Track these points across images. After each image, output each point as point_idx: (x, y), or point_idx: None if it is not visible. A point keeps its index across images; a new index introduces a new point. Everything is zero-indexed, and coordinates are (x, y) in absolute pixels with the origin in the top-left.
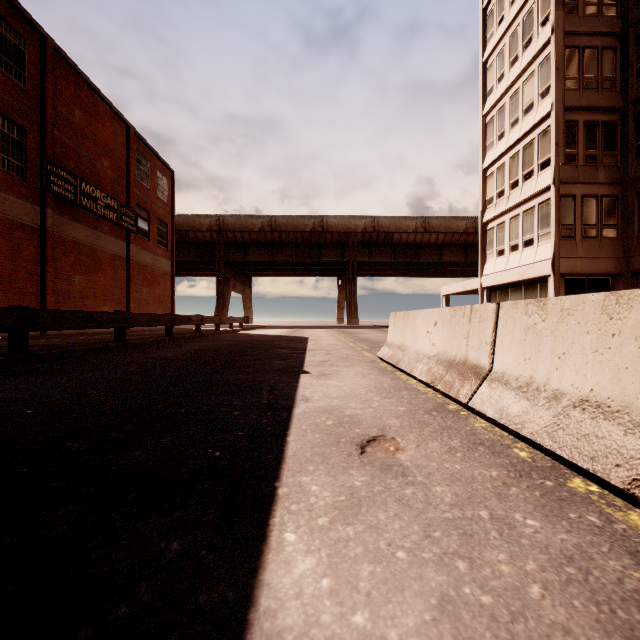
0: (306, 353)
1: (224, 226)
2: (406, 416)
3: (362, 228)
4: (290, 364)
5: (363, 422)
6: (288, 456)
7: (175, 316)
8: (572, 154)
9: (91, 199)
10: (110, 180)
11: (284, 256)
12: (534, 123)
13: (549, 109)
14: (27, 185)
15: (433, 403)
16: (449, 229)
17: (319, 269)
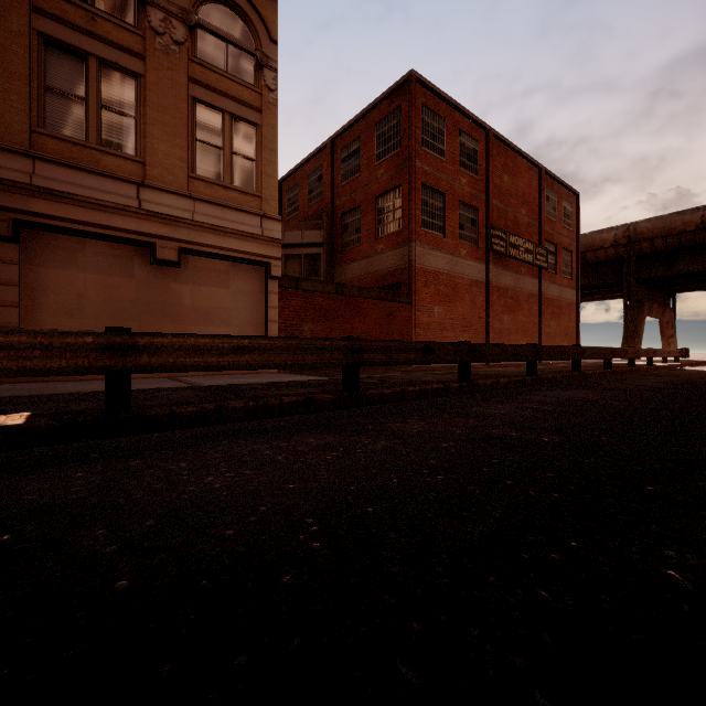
0: None
1: (635, 236)
2: None
3: None
4: None
5: None
6: None
7: (614, 349)
8: None
9: (515, 248)
10: (526, 226)
11: None
12: None
13: None
14: (478, 251)
15: None
16: None
17: None
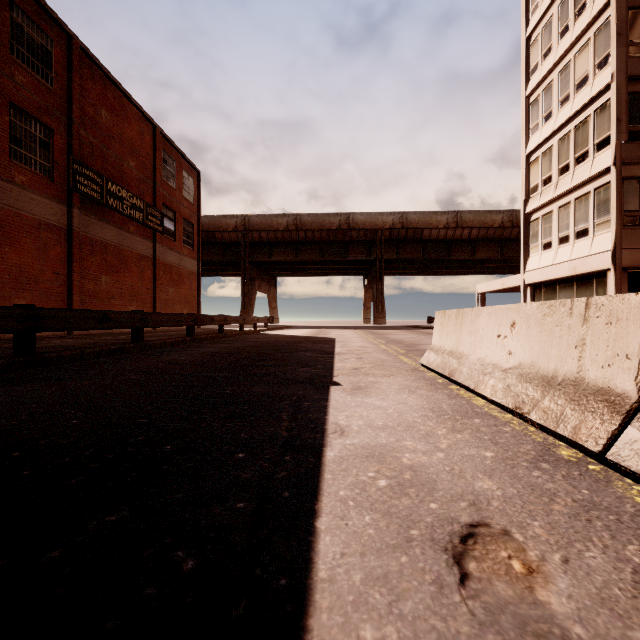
0: (334, 357)
1: (249, 226)
2: (502, 472)
3: (390, 225)
4: (317, 372)
5: (437, 484)
6: (319, 582)
7: (197, 316)
8: (637, 130)
9: (117, 199)
10: (136, 180)
11: (309, 255)
12: (589, 98)
13: (608, 80)
14: (54, 185)
15: (531, 443)
16: (483, 224)
17: (345, 268)
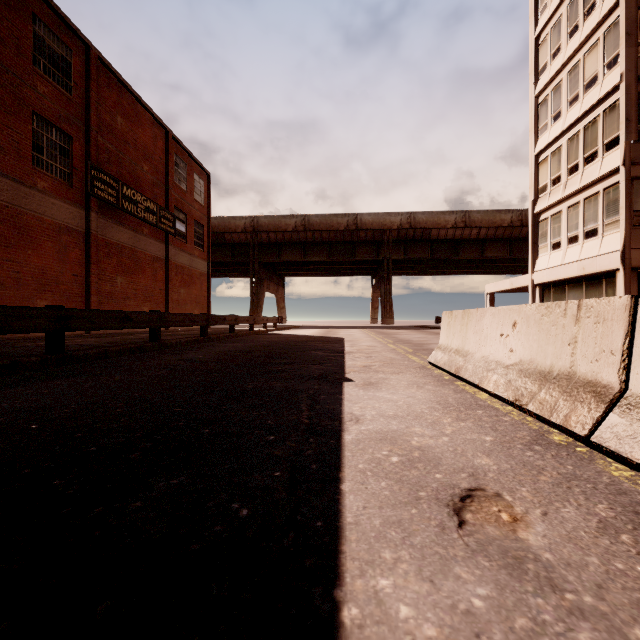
0: (345, 356)
1: (258, 227)
2: (499, 452)
3: (397, 225)
4: (329, 369)
5: (442, 460)
6: (347, 524)
7: (210, 316)
8: None
9: (132, 202)
10: (150, 184)
11: (317, 255)
12: (598, 98)
13: (618, 80)
14: (73, 190)
15: (527, 430)
16: (492, 223)
17: (352, 268)
